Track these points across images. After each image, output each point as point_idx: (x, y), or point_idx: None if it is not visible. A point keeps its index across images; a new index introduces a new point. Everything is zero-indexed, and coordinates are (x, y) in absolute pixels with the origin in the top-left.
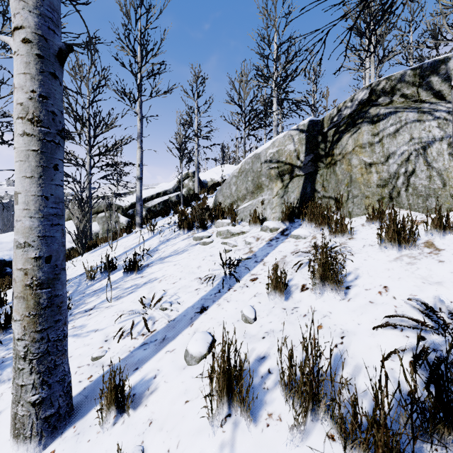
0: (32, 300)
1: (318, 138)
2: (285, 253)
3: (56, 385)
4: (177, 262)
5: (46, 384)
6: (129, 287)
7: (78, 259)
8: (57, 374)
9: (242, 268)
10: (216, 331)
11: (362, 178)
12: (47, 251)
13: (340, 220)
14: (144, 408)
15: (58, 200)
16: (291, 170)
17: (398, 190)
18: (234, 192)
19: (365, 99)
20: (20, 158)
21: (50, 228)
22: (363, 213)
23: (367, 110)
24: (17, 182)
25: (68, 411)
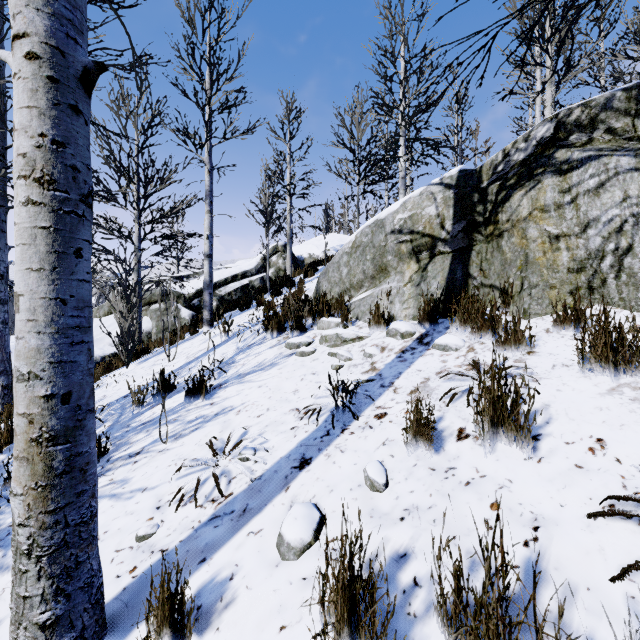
0: (40, 463)
1: (473, 197)
2: (427, 373)
3: (78, 594)
4: (263, 383)
5: (62, 594)
6: (192, 420)
7: (121, 372)
8: (80, 576)
9: (361, 396)
10: (325, 502)
11: (544, 258)
12: (64, 385)
13: (513, 324)
14: (214, 634)
15: (82, 304)
16: (432, 244)
17: (602, 277)
18: (345, 277)
19: (548, 137)
20: (22, 239)
21: (69, 348)
22: (546, 311)
23: (550, 154)
24: (18, 277)
25: (97, 632)
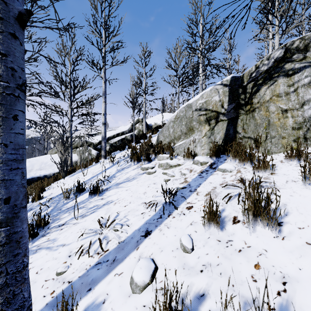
0: None
1: (239, 90)
2: (215, 184)
3: None
4: (128, 188)
5: None
6: (92, 207)
7: (61, 181)
8: (16, 302)
9: (179, 196)
10: (158, 258)
11: (278, 122)
12: (5, 193)
13: (262, 158)
14: None
15: (17, 147)
16: (217, 116)
17: None
18: (172, 133)
19: (280, 57)
20: None
21: (9, 172)
22: (280, 151)
23: (282, 66)
24: None
25: None
